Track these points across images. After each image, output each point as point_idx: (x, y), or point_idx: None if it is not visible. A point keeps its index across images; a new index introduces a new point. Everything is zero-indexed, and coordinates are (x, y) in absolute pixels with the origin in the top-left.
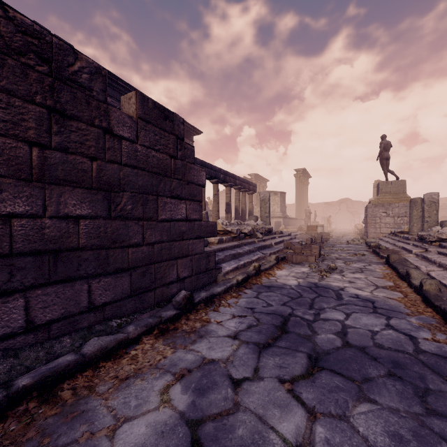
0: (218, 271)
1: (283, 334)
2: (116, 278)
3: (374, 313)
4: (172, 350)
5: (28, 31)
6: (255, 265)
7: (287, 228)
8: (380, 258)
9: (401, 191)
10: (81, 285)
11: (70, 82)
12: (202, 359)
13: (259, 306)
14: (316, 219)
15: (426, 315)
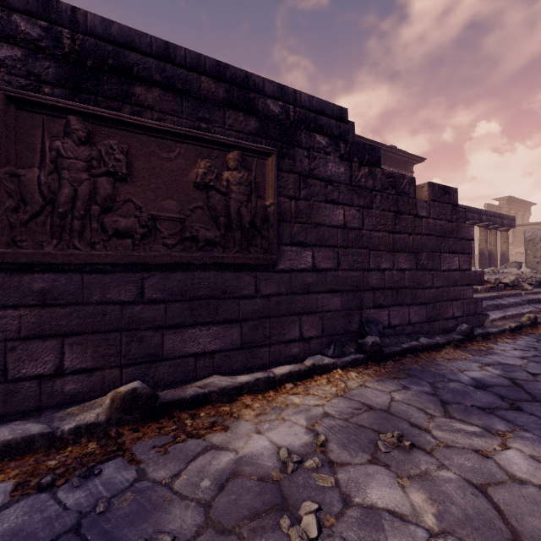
0: (484, 317)
1: None
2: (419, 308)
3: None
4: (471, 355)
5: (389, 176)
6: (530, 315)
7: None
8: None
9: None
10: (405, 309)
11: (402, 193)
12: (499, 362)
13: None
14: None
15: None
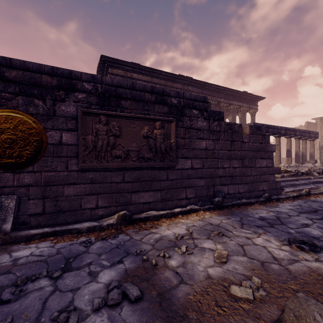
0: (281, 190)
1: (313, 212)
2: (244, 185)
3: None
4: (266, 208)
5: (228, 124)
6: (306, 190)
7: None
8: None
9: None
10: (236, 186)
11: (234, 132)
12: (277, 210)
13: (304, 205)
14: None
15: None
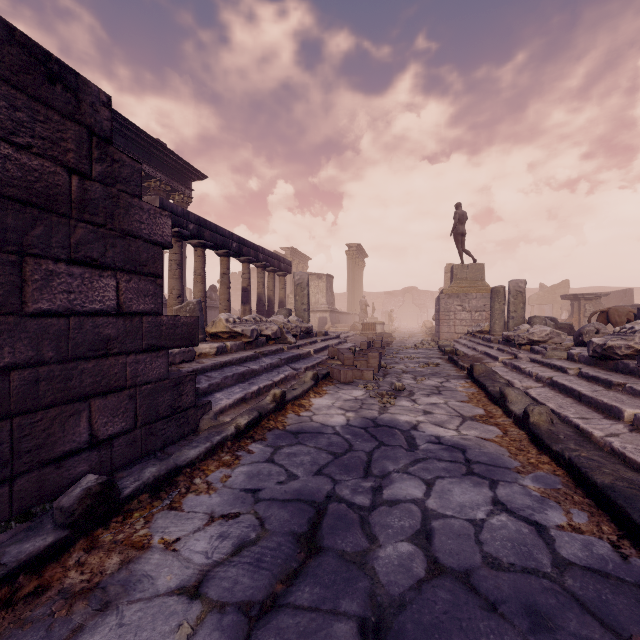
0: (202, 410)
1: (309, 559)
2: None
3: (469, 475)
4: None
5: None
6: (276, 392)
7: (336, 326)
8: (459, 369)
9: (479, 277)
10: None
11: None
12: None
13: (271, 484)
14: (375, 314)
15: (544, 470)
